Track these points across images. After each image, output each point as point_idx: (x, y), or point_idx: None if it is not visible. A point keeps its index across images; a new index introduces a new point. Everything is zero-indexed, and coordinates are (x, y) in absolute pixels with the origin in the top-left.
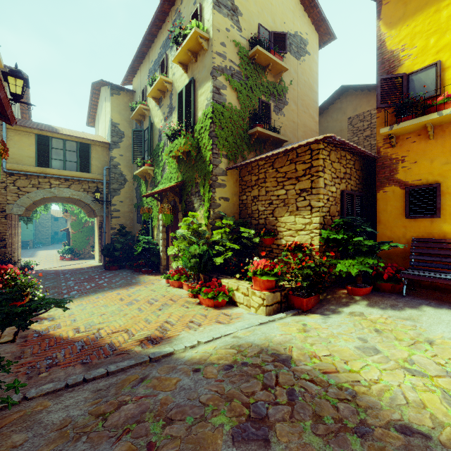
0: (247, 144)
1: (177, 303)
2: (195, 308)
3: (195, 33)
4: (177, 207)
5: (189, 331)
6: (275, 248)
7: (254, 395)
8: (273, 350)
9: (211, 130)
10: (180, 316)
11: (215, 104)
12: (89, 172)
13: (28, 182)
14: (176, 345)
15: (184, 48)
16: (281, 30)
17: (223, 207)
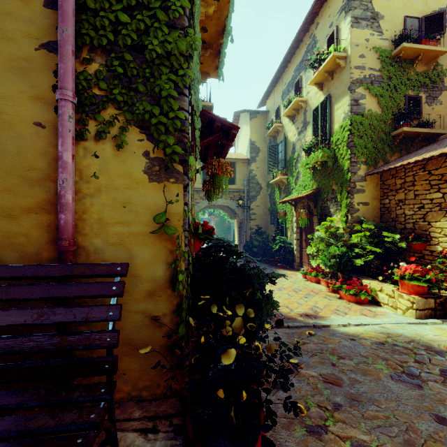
0: (390, 146)
1: (318, 295)
2: (337, 301)
3: (333, 57)
4: (311, 211)
5: (337, 316)
6: (428, 254)
7: (407, 363)
8: (425, 343)
9: (348, 141)
10: (325, 305)
11: (354, 116)
12: (234, 184)
13: (198, 196)
14: (330, 322)
15: (321, 71)
16: (436, 8)
17: (361, 212)
